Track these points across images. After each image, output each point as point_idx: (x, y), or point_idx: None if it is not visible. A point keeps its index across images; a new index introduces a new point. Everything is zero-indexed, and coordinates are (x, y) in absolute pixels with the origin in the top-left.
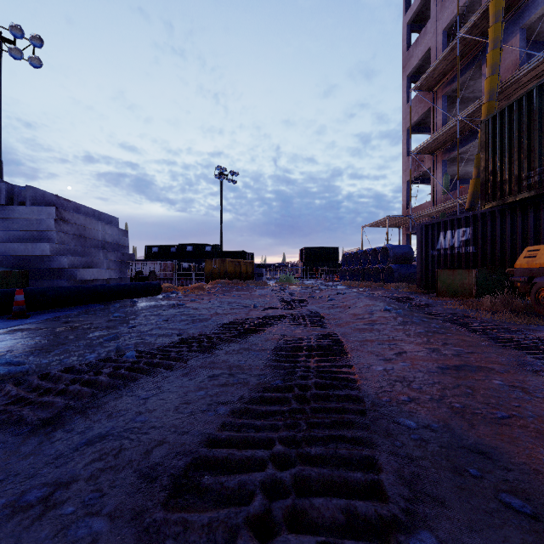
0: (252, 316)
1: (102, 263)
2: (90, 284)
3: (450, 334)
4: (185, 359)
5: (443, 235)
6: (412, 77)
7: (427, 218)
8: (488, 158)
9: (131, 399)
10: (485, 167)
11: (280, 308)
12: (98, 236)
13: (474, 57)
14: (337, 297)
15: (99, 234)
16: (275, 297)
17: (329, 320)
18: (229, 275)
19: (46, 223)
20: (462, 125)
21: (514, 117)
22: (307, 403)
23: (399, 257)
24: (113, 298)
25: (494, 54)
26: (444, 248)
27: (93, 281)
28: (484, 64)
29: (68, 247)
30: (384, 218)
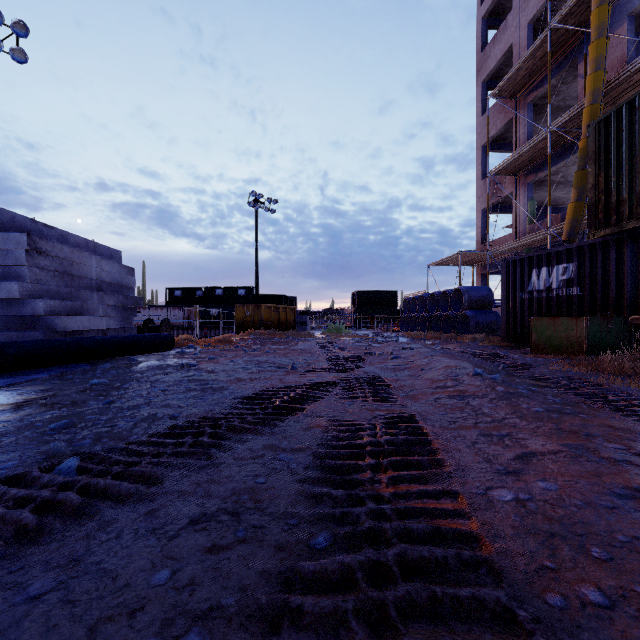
0: (287, 384)
1: (96, 308)
2: (78, 336)
3: (585, 415)
4: (159, 475)
5: (536, 274)
6: (489, 83)
7: (508, 254)
8: (598, 172)
9: (3, 598)
10: (595, 184)
11: (327, 369)
12: (91, 274)
13: (568, 54)
14: (403, 353)
15: (93, 271)
16: (322, 353)
17: (397, 389)
18: (264, 324)
19: (14, 256)
20: (554, 138)
21: (636, 117)
22: (388, 629)
23: (476, 301)
24: (106, 355)
25: (598, 45)
26: (538, 290)
27: (82, 333)
28: (580, 62)
29: (46, 288)
30: (455, 254)
